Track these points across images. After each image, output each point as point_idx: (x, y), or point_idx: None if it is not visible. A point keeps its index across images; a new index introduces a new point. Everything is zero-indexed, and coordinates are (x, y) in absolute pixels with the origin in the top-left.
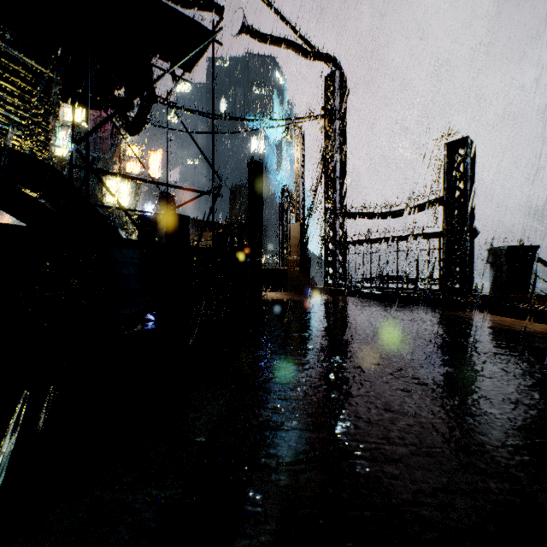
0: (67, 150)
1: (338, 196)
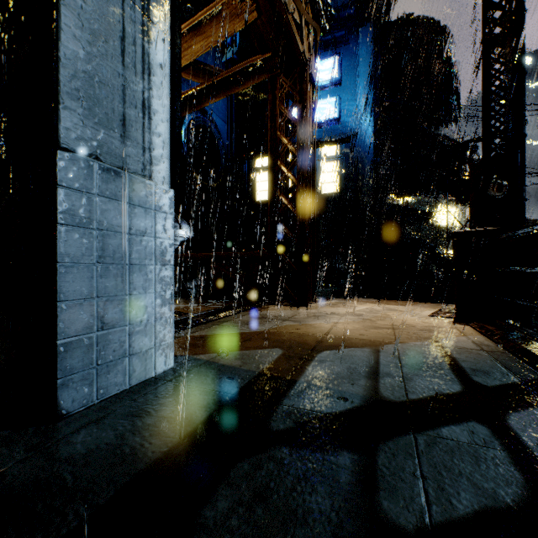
0: (415, 197)
1: None
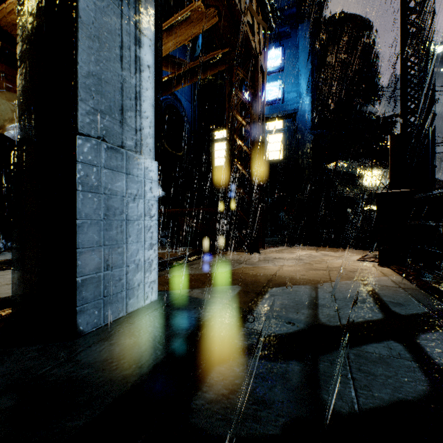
0: (345, 162)
1: None
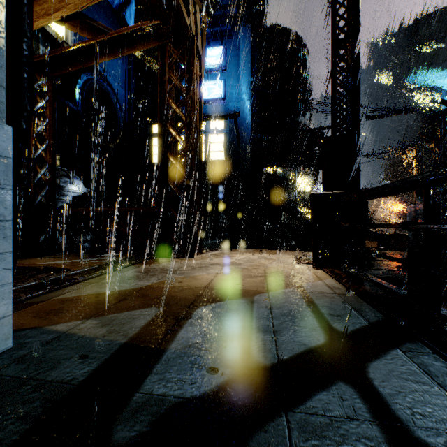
0: (281, 169)
1: (441, 190)
